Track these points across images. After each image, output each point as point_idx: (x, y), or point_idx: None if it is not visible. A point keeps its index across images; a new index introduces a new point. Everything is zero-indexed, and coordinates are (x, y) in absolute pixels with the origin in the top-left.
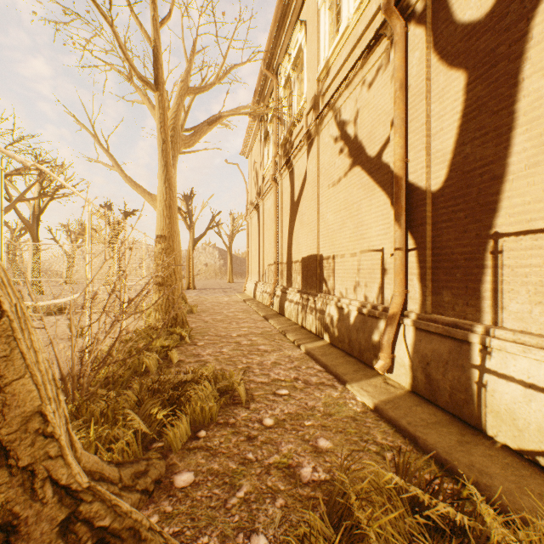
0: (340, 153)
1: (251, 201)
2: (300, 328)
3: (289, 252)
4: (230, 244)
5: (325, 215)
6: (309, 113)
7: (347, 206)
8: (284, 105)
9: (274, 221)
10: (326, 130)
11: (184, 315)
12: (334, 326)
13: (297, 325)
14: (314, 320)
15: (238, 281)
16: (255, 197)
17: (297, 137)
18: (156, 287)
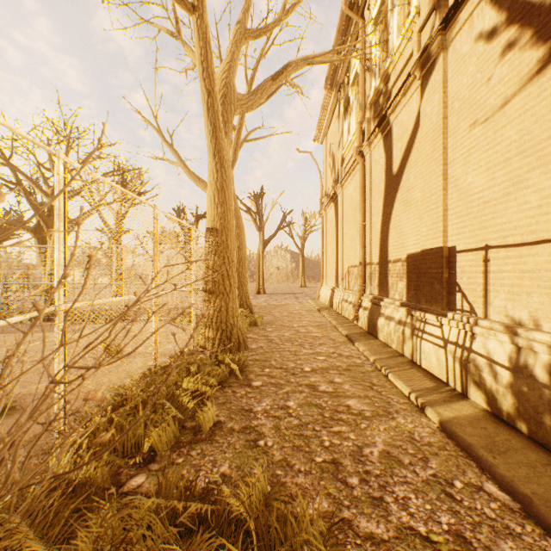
0: (506, 52)
1: (326, 192)
2: (410, 364)
3: (383, 247)
4: (302, 246)
5: (461, 179)
6: (425, 25)
7: (529, 145)
8: (374, 49)
9: (359, 208)
10: (465, 31)
11: (241, 333)
12: (502, 383)
13: (402, 356)
14: (443, 357)
15: (310, 285)
16: (331, 186)
17: (398, 79)
18: (206, 296)
